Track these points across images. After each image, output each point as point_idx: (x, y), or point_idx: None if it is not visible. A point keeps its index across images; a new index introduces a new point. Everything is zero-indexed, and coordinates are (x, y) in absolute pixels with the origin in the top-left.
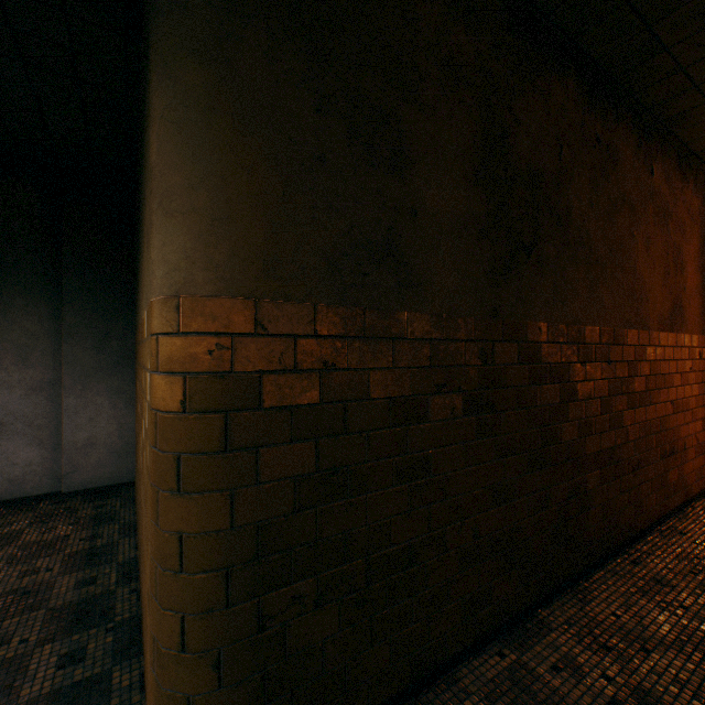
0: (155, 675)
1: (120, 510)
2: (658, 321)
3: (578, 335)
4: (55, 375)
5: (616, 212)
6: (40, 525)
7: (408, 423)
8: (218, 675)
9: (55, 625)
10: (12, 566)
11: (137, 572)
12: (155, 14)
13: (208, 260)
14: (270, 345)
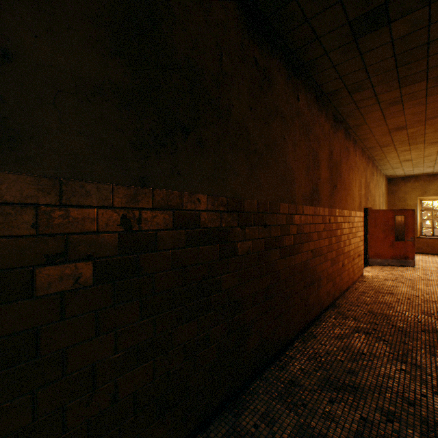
0: None
1: None
2: (303, 198)
3: (239, 205)
4: None
5: (271, 119)
6: None
7: None
8: None
9: None
10: None
11: None
12: None
13: None
14: None
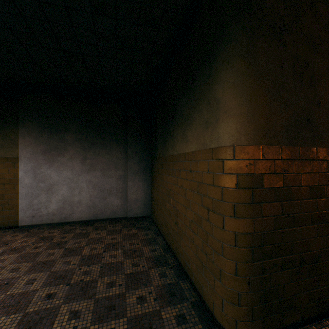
0: (221, 283)
1: (150, 226)
2: None
3: None
4: (125, 173)
5: None
6: (126, 228)
7: (316, 197)
8: (249, 287)
9: (150, 263)
10: (125, 241)
11: (168, 249)
12: (221, 44)
13: (245, 132)
14: (265, 163)
